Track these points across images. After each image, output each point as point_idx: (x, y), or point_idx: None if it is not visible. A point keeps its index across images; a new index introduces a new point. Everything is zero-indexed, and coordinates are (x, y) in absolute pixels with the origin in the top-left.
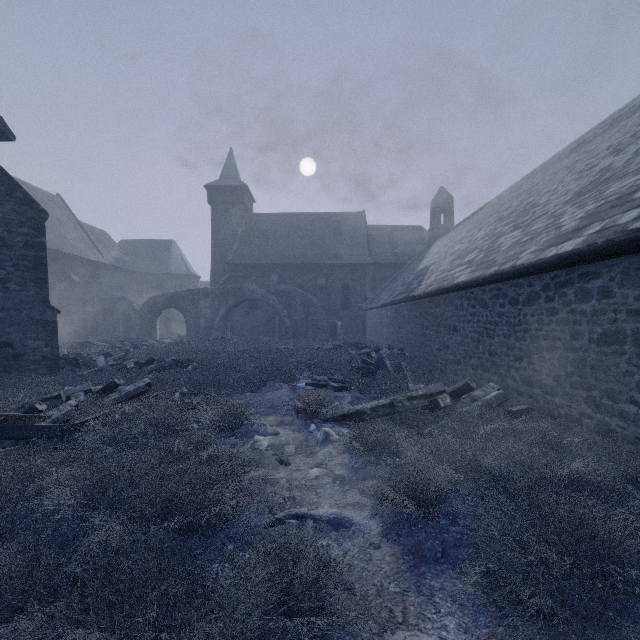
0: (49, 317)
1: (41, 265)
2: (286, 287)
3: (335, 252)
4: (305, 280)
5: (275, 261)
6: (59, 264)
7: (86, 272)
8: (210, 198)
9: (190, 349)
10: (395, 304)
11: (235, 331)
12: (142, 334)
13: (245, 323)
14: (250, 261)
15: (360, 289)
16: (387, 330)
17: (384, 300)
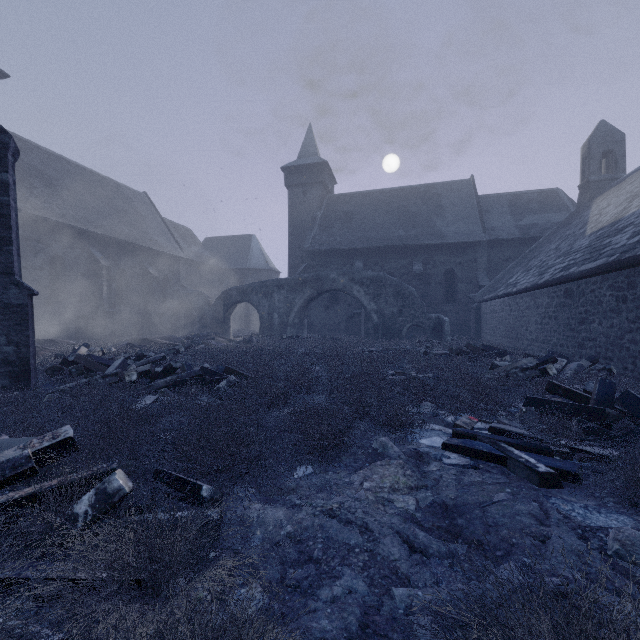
0: (14, 298)
1: (0, 216)
2: (374, 274)
3: (435, 230)
4: (396, 267)
5: (359, 245)
6: (138, 258)
7: (165, 267)
8: (287, 181)
9: (250, 350)
10: (565, 282)
11: (313, 329)
12: (215, 331)
13: (325, 320)
14: (330, 247)
15: (470, 275)
16: (538, 327)
17: (528, 281)
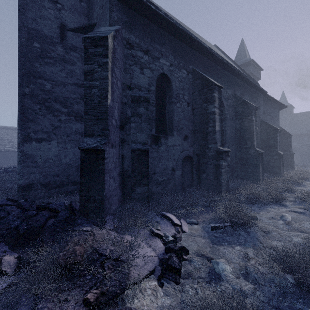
0: None
1: None
2: None
3: None
4: None
5: (305, 132)
6: None
7: None
8: None
9: None
10: None
11: None
12: None
13: None
14: (293, 133)
15: None
16: None
17: None
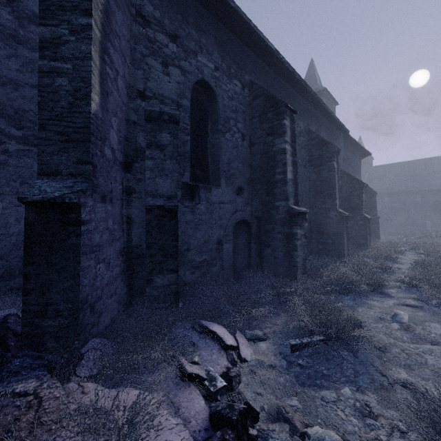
0: None
1: None
2: (394, 205)
3: (428, 182)
4: (406, 199)
5: (387, 191)
6: None
7: None
8: None
9: None
10: None
11: None
12: None
13: None
14: None
15: None
16: None
17: None
